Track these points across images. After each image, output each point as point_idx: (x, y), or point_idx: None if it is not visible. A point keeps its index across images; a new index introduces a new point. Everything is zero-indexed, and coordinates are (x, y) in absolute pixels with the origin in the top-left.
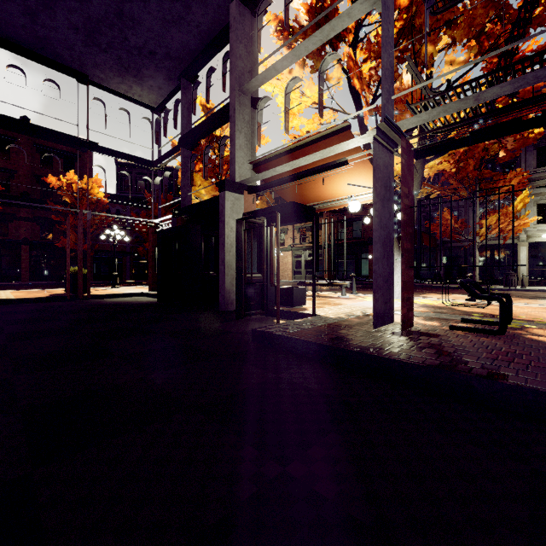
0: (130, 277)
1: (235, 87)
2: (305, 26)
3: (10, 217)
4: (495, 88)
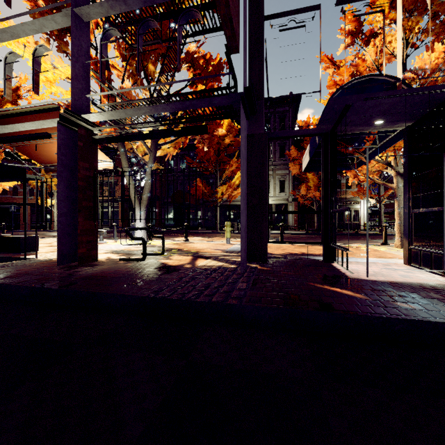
0: None
1: None
2: (26, 12)
3: None
4: (131, 110)
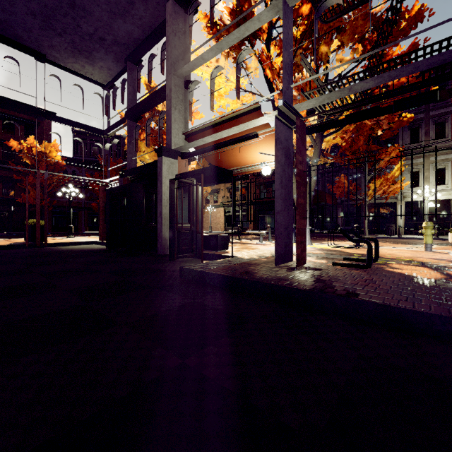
0: (85, 229)
1: (171, 71)
2: (227, 26)
3: None
4: (362, 83)
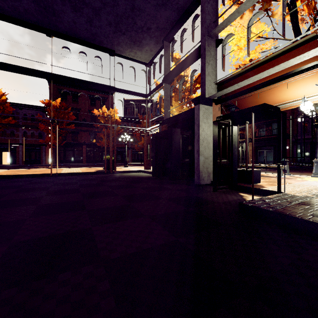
0: (130, 161)
1: (205, 33)
2: None
3: (80, 130)
4: None
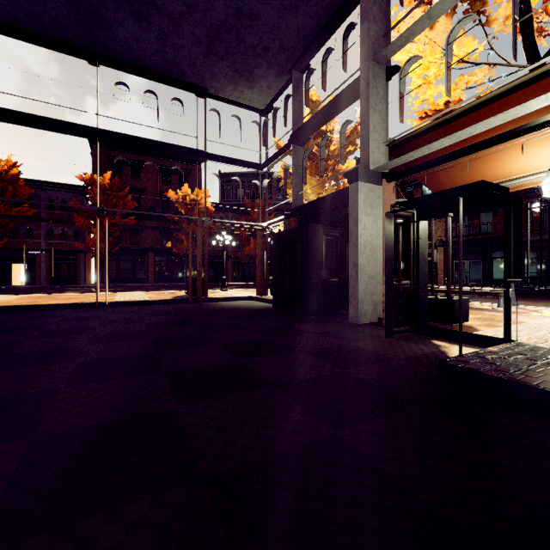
0: (231, 280)
1: (369, 56)
2: None
3: (146, 227)
4: None
